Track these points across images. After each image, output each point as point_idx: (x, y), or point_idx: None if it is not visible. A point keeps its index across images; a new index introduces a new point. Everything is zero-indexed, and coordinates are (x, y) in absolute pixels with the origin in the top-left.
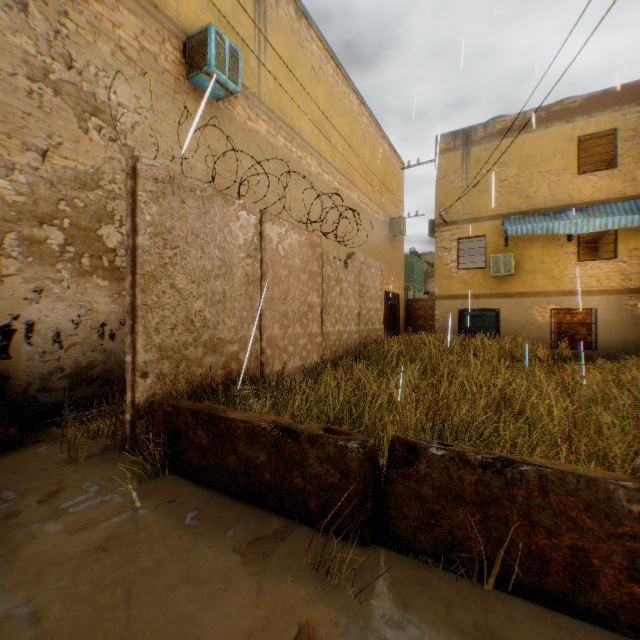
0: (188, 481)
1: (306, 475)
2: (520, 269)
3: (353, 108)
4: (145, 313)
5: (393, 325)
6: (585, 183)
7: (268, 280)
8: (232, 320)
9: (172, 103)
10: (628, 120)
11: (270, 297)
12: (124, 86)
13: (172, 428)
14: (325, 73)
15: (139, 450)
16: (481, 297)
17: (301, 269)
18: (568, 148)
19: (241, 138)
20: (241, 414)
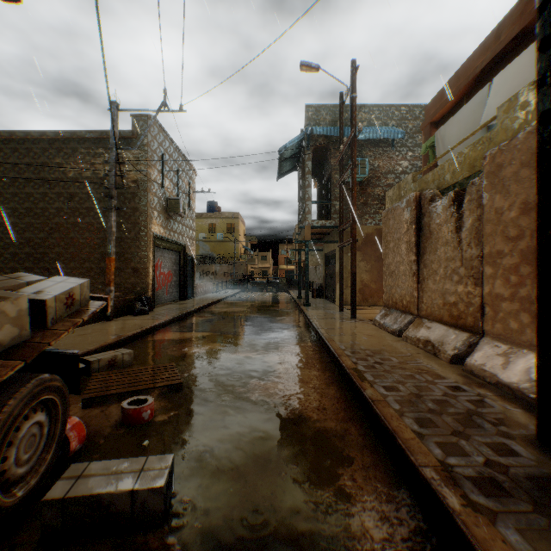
0: None
1: None
2: None
3: None
4: None
5: None
6: None
7: None
8: None
9: None
10: None
11: None
12: None
13: None
14: None
15: None
16: None
17: None
18: None
19: None
20: None
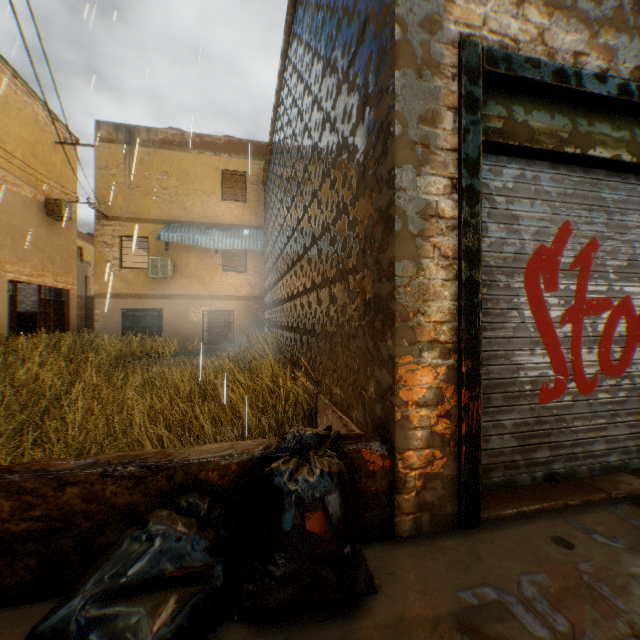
0: None
1: None
2: (180, 273)
3: None
4: None
5: (60, 326)
6: (228, 209)
7: None
8: None
9: None
10: (255, 169)
11: None
12: None
13: None
14: None
15: None
16: (145, 297)
17: None
18: (217, 176)
19: None
20: None
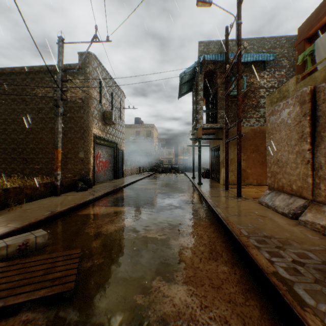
0: None
1: None
2: None
3: None
4: None
5: None
6: None
7: None
8: None
9: None
10: None
11: None
12: None
13: None
14: None
15: None
16: None
17: None
18: None
19: None
20: None
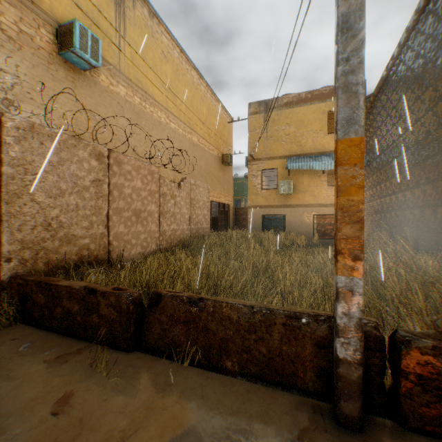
0: (33, 327)
1: (100, 315)
2: (297, 190)
3: (194, 80)
4: (10, 218)
5: (225, 225)
6: (332, 139)
7: (115, 196)
8: (84, 222)
9: (47, 70)
10: None
11: (116, 207)
12: (6, 57)
13: (24, 294)
14: (172, 56)
15: (4, 311)
16: (275, 207)
17: (142, 188)
18: (323, 117)
19: (105, 97)
20: (68, 282)
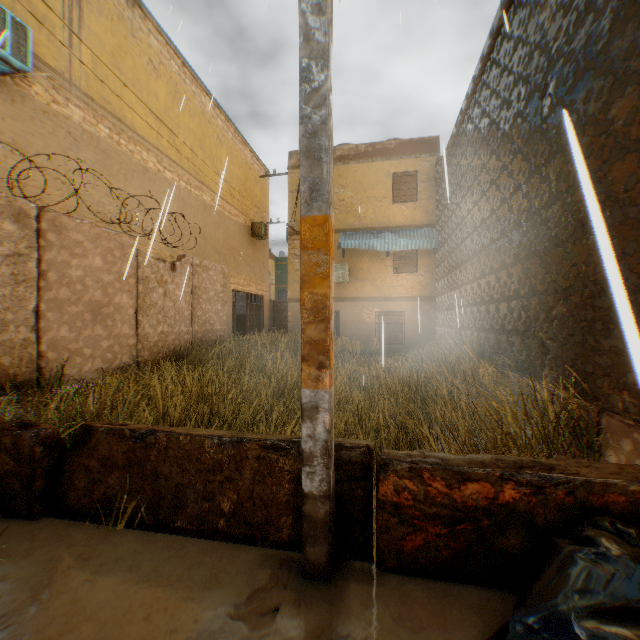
0: None
1: None
2: (354, 277)
3: (205, 110)
4: None
5: (257, 325)
6: (399, 211)
7: (52, 280)
8: None
9: None
10: (425, 166)
11: (55, 298)
12: None
13: None
14: (168, 69)
15: None
16: None
17: (105, 270)
18: (388, 181)
19: (43, 121)
20: None
